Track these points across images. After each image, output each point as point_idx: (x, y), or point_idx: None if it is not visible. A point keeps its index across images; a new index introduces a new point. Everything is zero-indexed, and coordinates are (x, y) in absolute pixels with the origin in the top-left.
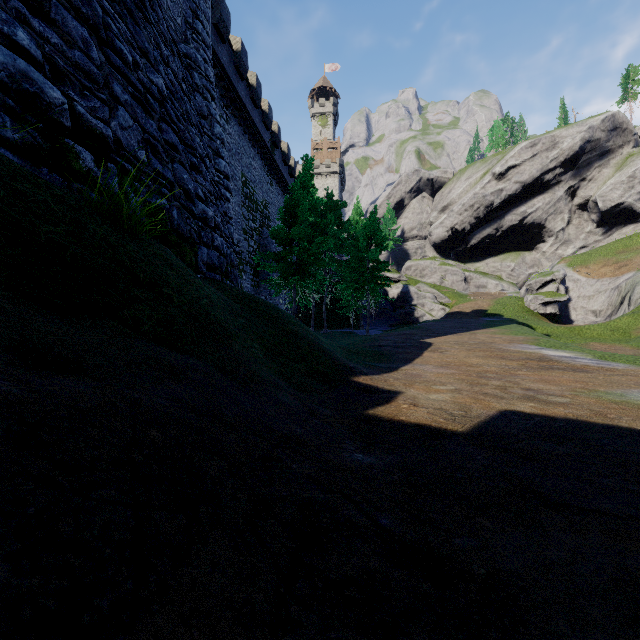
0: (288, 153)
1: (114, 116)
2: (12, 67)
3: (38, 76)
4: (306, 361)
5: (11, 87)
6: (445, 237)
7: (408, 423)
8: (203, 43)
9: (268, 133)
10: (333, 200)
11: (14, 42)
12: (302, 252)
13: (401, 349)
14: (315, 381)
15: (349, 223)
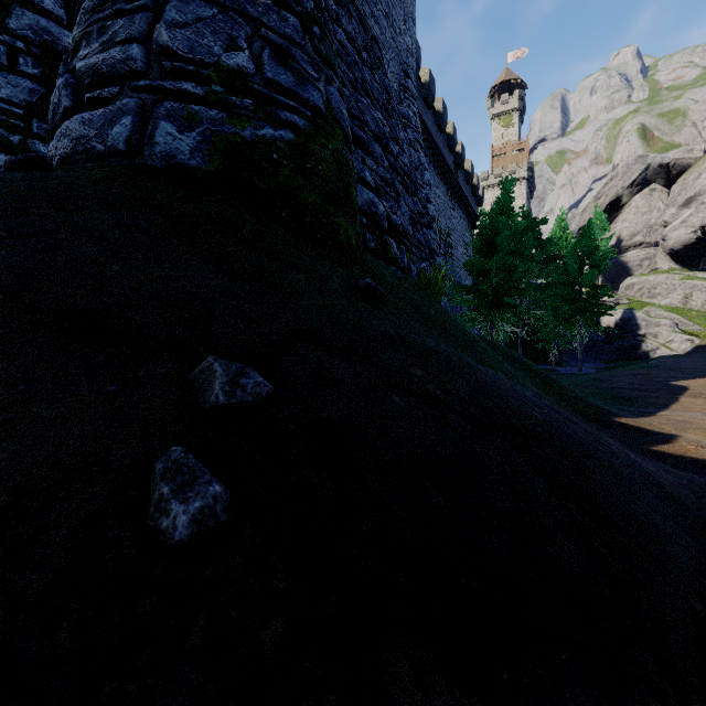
0: (471, 171)
1: (398, 207)
2: (368, 200)
3: (376, 199)
4: (564, 400)
5: (368, 213)
6: (690, 240)
7: (703, 460)
8: (411, 97)
9: (451, 156)
10: (531, 218)
11: (365, 181)
12: (502, 283)
13: (644, 392)
14: (583, 418)
15: (553, 243)
